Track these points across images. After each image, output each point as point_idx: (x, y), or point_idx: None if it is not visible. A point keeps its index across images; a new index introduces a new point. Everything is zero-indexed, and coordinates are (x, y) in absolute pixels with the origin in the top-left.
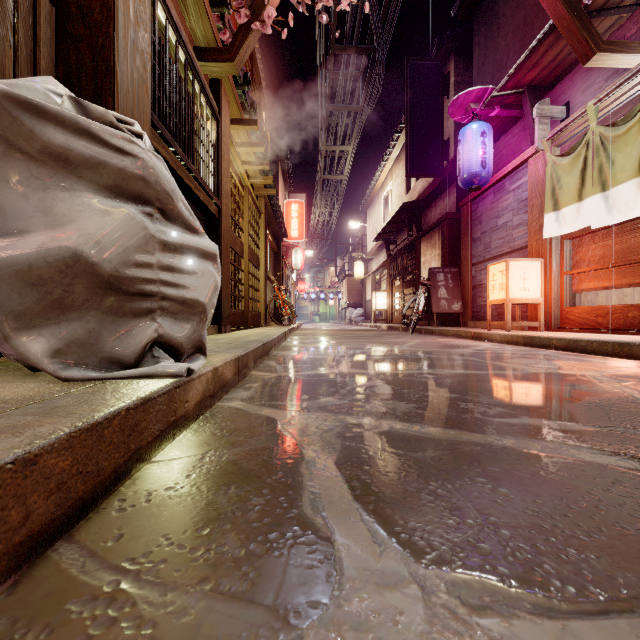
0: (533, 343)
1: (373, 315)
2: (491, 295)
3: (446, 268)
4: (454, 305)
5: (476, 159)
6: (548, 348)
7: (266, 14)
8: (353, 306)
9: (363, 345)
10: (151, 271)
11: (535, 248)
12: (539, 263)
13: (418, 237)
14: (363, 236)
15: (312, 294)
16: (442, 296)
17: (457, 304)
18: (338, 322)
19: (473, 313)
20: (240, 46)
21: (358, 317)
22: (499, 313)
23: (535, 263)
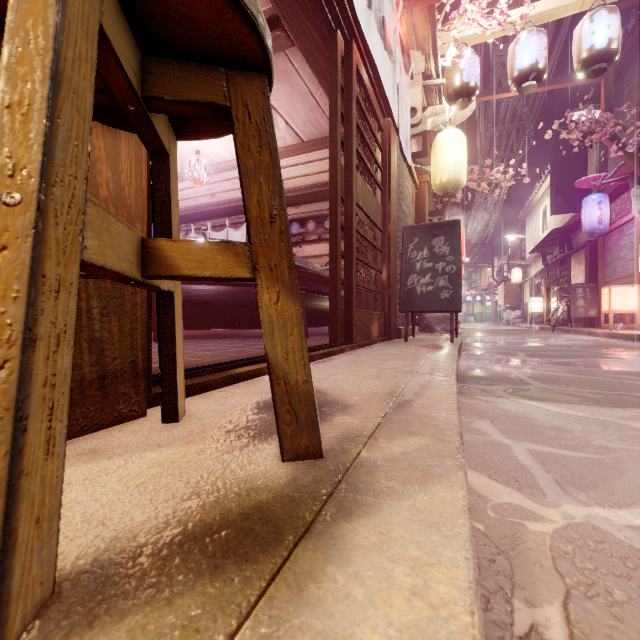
0: (614, 336)
1: (529, 317)
2: (603, 307)
3: (585, 284)
4: (590, 312)
5: (594, 219)
6: (618, 339)
7: (457, 195)
8: (511, 308)
9: (507, 336)
10: (454, 316)
11: (638, 277)
12: (636, 288)
13: (568, 255)
14: (523, 238)
15: (468, 297)
16: (580, 305)
17: (593, 311)
18: (495, 323)
19: (605, 318)
20: (445, 208)
21: (516, 318)
22: (620, 318)
23: (633, 288)
